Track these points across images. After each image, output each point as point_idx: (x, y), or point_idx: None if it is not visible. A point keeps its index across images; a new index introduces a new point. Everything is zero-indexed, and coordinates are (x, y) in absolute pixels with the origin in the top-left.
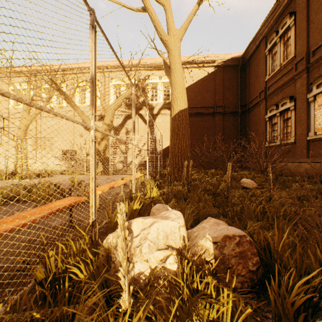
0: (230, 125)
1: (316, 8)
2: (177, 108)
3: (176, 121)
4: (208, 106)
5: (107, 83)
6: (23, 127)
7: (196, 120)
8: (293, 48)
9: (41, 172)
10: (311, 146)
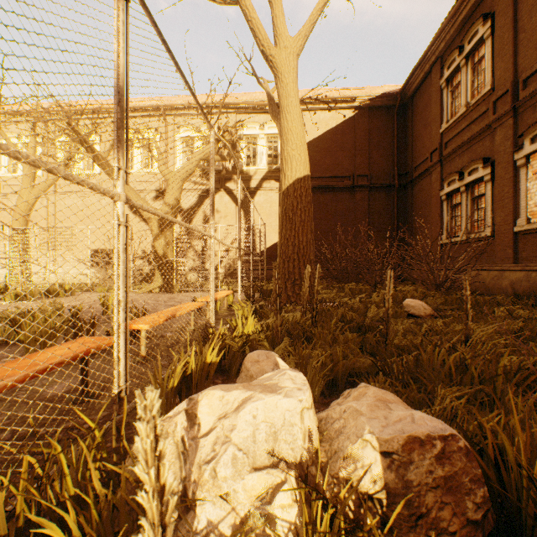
0: (380, 207)
1: (530, 5)
2: (291, 176)
3: (290, 198)
4: (343, 175)
5: (171, 135)
6: (23, 209)
7: (323, 199)
8: (488, 75)
9: (52, 288)
10: (521, 242)
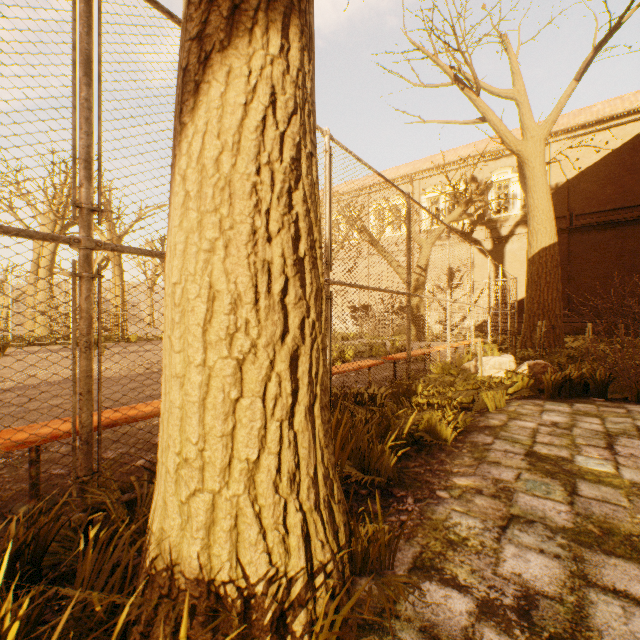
0: None
1: None
2: (536, 246)
3: (535, 264)
4: (632, 204)
5: (417, 198)
6: None
7: (600, 237)
8: None
9: (344, 334)
10: None
